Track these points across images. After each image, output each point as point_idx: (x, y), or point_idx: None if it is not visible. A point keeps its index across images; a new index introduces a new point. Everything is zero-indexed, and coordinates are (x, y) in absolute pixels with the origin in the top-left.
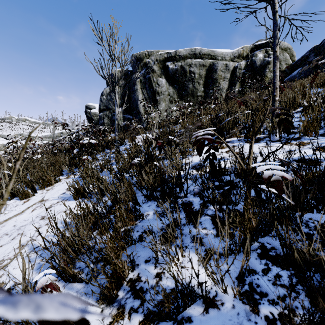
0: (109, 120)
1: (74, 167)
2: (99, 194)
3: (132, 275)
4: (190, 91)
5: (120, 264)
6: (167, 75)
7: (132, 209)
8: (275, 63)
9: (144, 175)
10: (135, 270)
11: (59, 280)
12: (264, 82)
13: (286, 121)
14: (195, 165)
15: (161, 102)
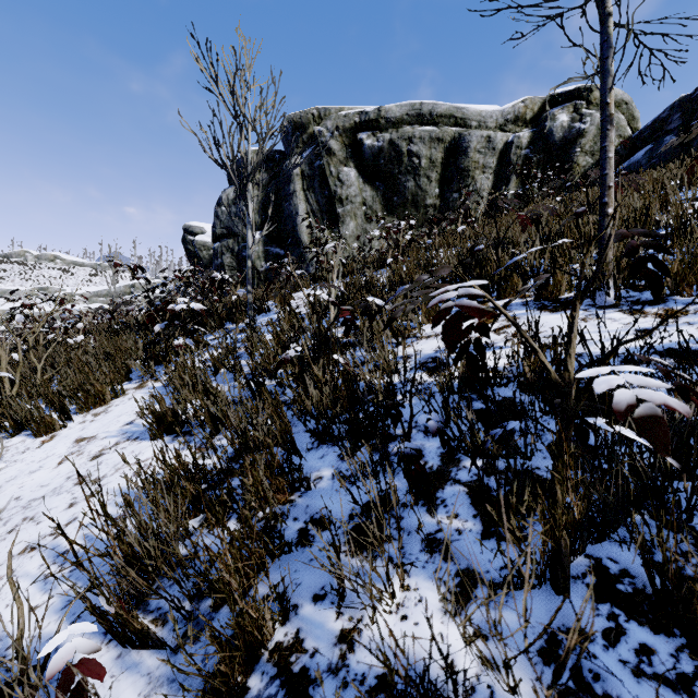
0: (235, 258)
1: (157, 363)
2: (209, 426)
3: (283, 634)
4: (410, 195)
5: (253, 610)
6: (360, 161)
7: (284, 465)
8: (606, 131)
9: (311, 387)
10: (289, 621)
11: (110, 639)
12: (571, 175)
13: (654, 264)
14: (426, 362)
15: (346, 219)
